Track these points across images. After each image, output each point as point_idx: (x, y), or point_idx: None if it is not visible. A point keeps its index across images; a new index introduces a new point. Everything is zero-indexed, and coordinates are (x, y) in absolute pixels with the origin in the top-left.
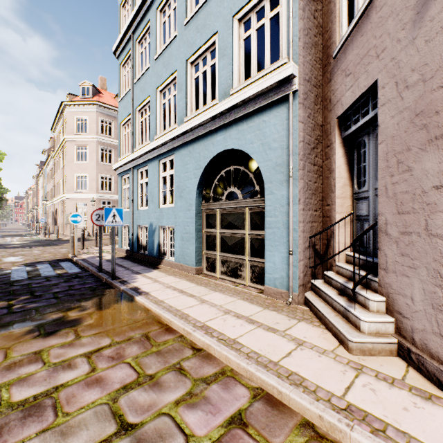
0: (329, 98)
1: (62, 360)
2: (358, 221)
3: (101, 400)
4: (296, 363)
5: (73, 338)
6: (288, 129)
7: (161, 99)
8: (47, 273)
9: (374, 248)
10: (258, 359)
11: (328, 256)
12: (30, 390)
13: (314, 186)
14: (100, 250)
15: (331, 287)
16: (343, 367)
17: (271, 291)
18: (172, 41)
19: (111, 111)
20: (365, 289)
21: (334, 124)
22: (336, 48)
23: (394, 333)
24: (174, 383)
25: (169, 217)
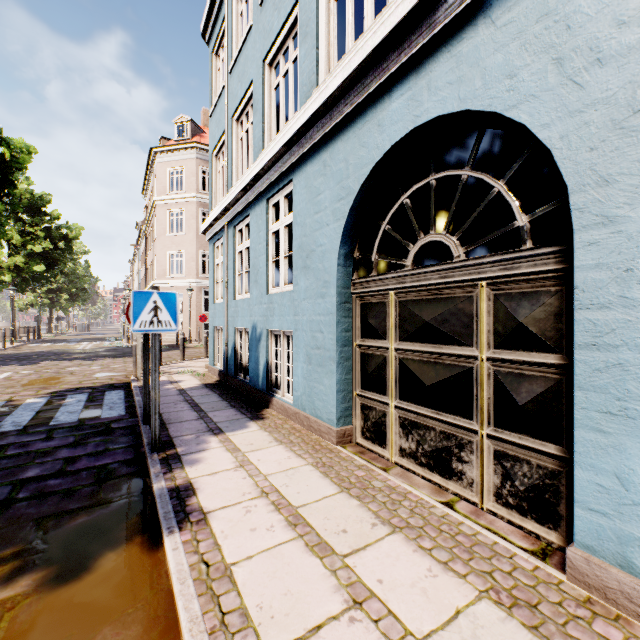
0: None
1: None
2: None
3: None
4: None
5: None
6: None
7: (271, 80)
8: (65, 416)
9: None
10: None
11: None
12: None
13: None
14: (146, 379)
15: None
16: None
17: (608, 579)
18: None
19: None
20: None
21: None
22: None
23: None
24: None
25: (285, 311)
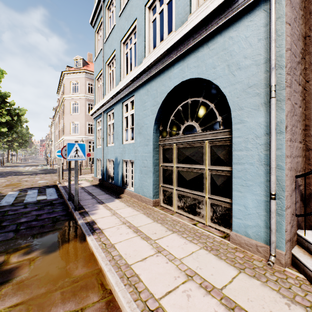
0: None
1: None
2: None
3: None
4: None
5: None
6: (269, 35)
7: (124, 50)
8: (30, 199)
9: None
10: None
11: None
12: None
13: (299, 111)
14: (69, 181)
15: None
16: None
17: (241, 240)
18: None
19: None
20: None
21: None
22: None
23: None
24: None
25: (130, 151)
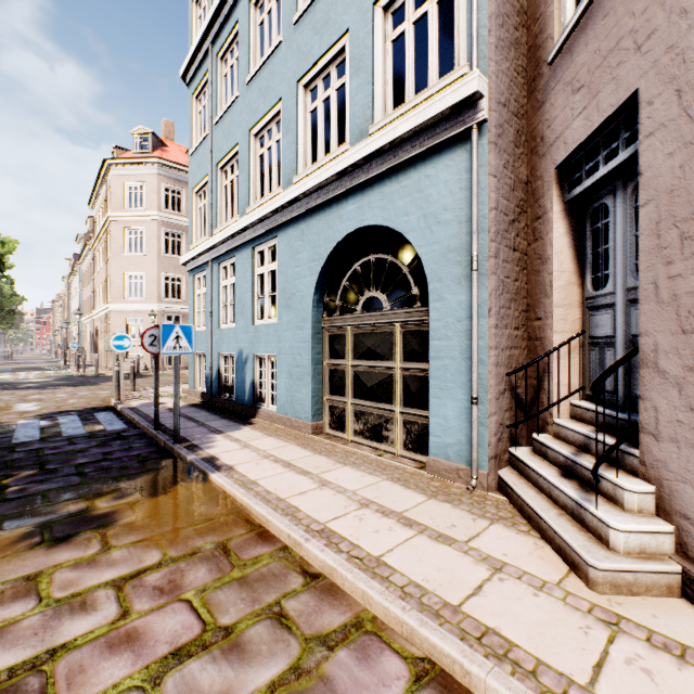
0: (540, 135)
1: (72, 593)
2: (593, 346)
3: (131, 680)
4: (493, 608)
5: (96, 550)
6: (471, 187)
7: (257, 148)
8: (72, 430)
9: (626, 395)
10: (422, 599)
11: (538, 407)
12: (6, 655)
13: (514, 286)
14: (157, 393)
15: (547, 462)
16: (583, 618)
17: (440, 465)
18: (274, 52)
19: (180, 174)
20: (612, 469)
21: (550, 179)
22: (555, 46)
23: (674, 553)
24: (267, 645)
25: (270, 339)
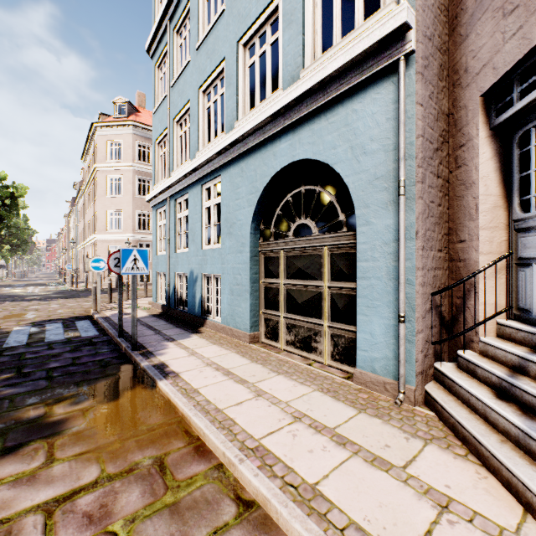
0: (463, 67)
1: (1, 518)
2: (522, 267)
3: None
4: None
5: (40, 464)
6: (398, 116)
7: (205, 102)
8: (54, 336)
9: None
10: None
11: (462, 324)
12: None
13: (438, 211)
14: (120, 307)
15: (476, 380)
16: None
17: (367, 378)
18: (218, 20)
19: (149, 133)
20: None
21: (476, 107)
22: None
23: None
24: None
25: (215, 261)
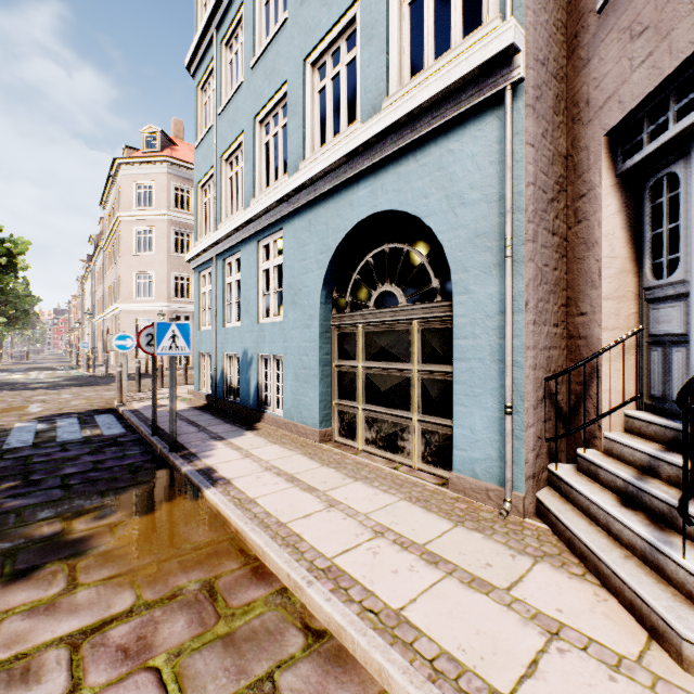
0: (584, 98)
1: (16, 654)
2: (654, 346)
3: None
4: None
5: (59, 590)
6: (504, 159)
7: (262, 135)
8: (68, 435)
9: None
10: (460, 683)
11: (582, 417)
12: None
13: (553, 276)
14: (154, 397)
15: (598, 484)
16: None
17: (466, 484)
18: (280, 31)
19: (189, 172)
20: None
21: (599, 148)
22: None
23: None
24: None
25: (275, 339)
